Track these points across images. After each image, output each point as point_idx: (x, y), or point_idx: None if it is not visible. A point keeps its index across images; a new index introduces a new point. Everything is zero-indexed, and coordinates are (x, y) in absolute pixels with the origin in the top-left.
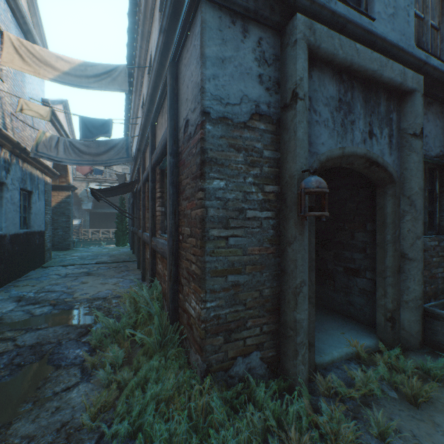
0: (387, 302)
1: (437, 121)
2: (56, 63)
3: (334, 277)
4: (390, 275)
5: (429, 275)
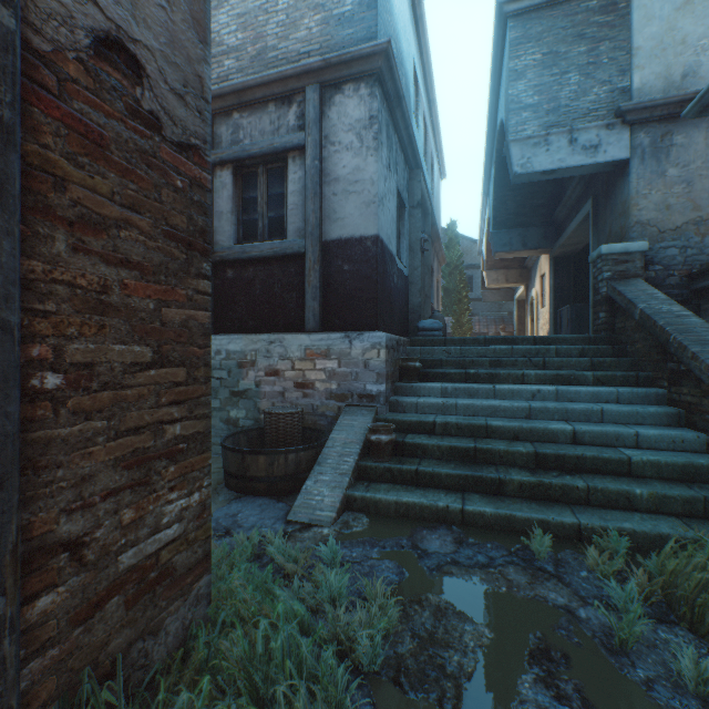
0: None
1: None
2: None
3: None
4: None
5: None
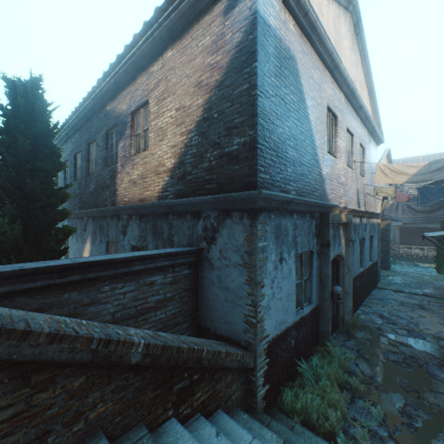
0: None
1: None
2: (406, 170)
3: None
4: None
5: None
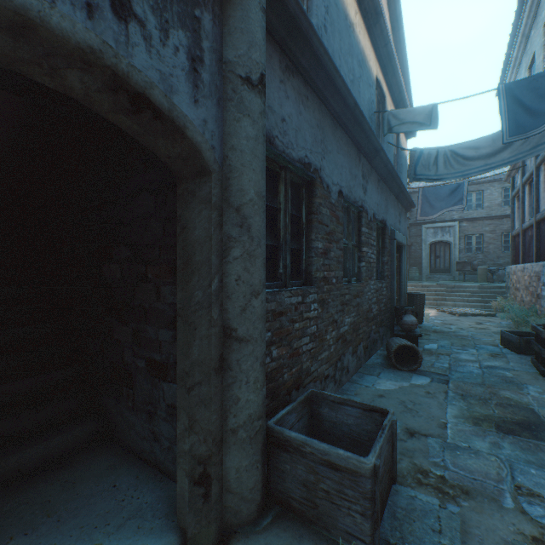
0: (197, 443)
1: (301, 107)
2: None
3: (134, 382)
4: (202, 381)
5: (290, 353)
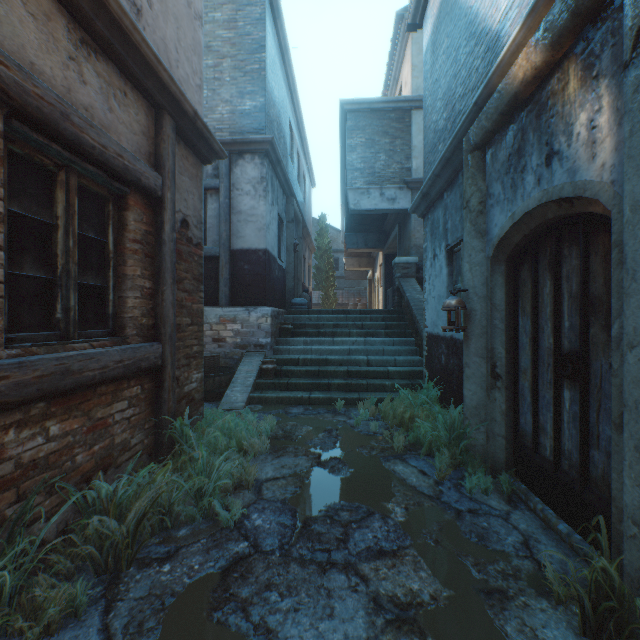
0: None
1: None
2: None
3: None
4: None
5: None
